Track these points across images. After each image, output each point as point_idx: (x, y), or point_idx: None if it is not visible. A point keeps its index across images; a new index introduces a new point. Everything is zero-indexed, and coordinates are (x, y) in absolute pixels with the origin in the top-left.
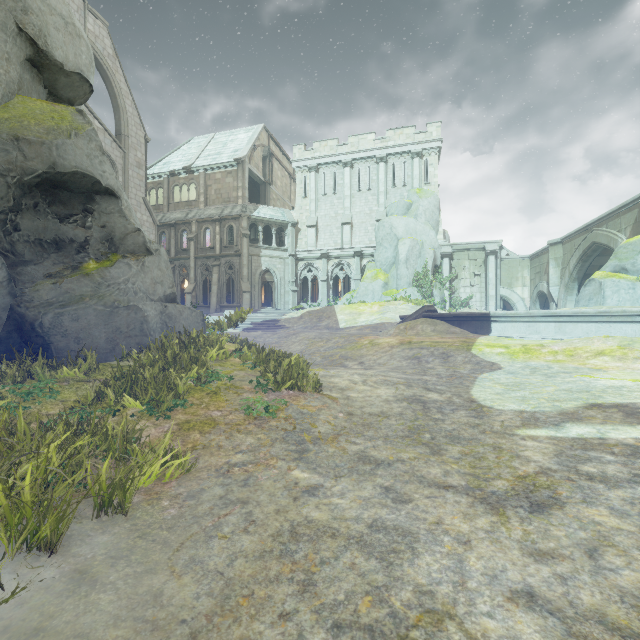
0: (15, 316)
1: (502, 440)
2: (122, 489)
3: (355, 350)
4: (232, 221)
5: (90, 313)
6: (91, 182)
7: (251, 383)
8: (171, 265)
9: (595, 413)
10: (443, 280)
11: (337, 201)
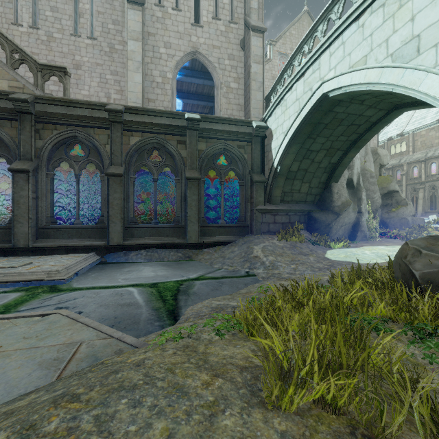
0: (381, 220)
1: None
2: None
3: None
4: (434, 159)
5: (396, 220)
6: (393, 191)
7: None
8: None
9: None
10: None
11: None
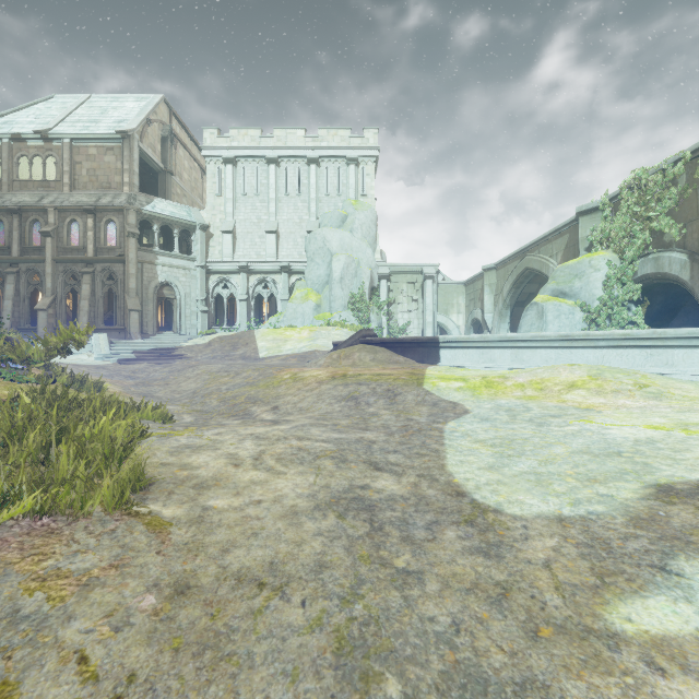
0: None
1: (608, 683)
2: None
3: (270, 388)
4: (113, 214)
5: None
6: None
7: None
8: (12, 269)
9: (692, 516)
10: (381, 304)
11: (260, 204)
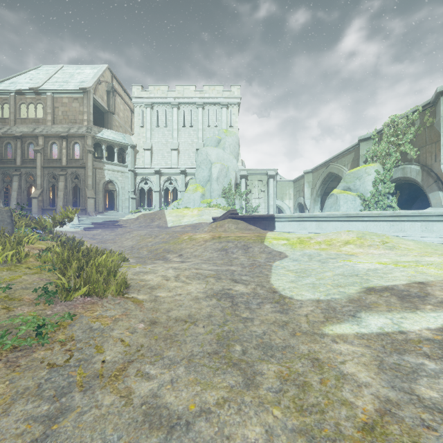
0: None
1: (316, 345)
2: None
3: (177, 244)
4: (78, 139)
5: None
6: None
7: (35, 292)
8: (17, 172)
9: (376, 298)
10: (241, 194)
11: (167, 132)
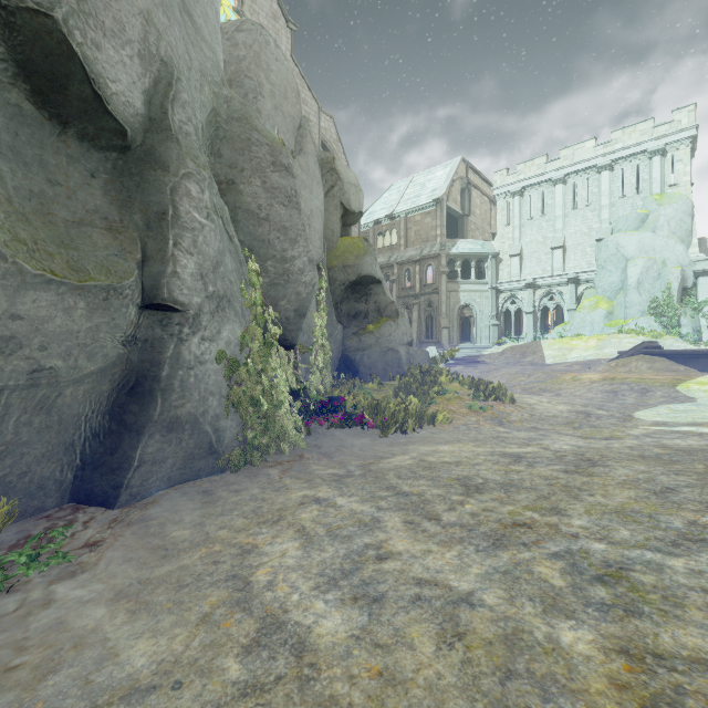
0: (343, 356)
1: (623, 429)
2: (433, 419)
3: (555, 384)
4: (431, 260)
5: (375, 354)
6: (371, 279)
7: (469, 396)
8: None
9: None
10: (698, 305)
11: (546, 224)
